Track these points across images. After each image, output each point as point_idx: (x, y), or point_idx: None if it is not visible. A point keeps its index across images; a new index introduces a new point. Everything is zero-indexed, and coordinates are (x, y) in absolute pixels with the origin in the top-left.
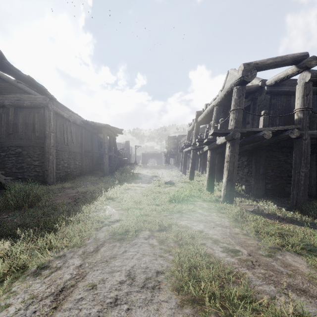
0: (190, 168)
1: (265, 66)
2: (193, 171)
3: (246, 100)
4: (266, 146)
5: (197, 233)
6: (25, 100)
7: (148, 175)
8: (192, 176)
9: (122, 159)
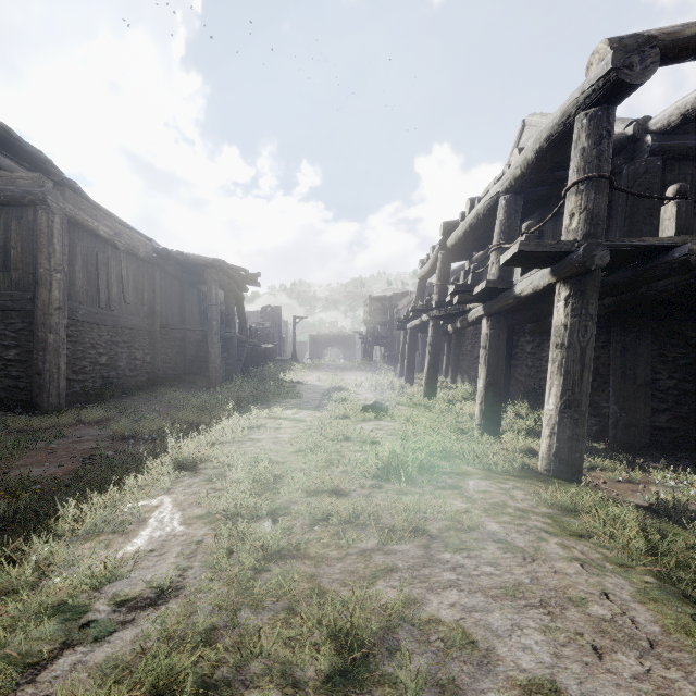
0: (427, 369)
1: (678, 44)
2: (434, 376)
3: None
4: (651, 304)
5: None
6: None
7: (321, 386)
8: (433, 388)
9: (260, 348)
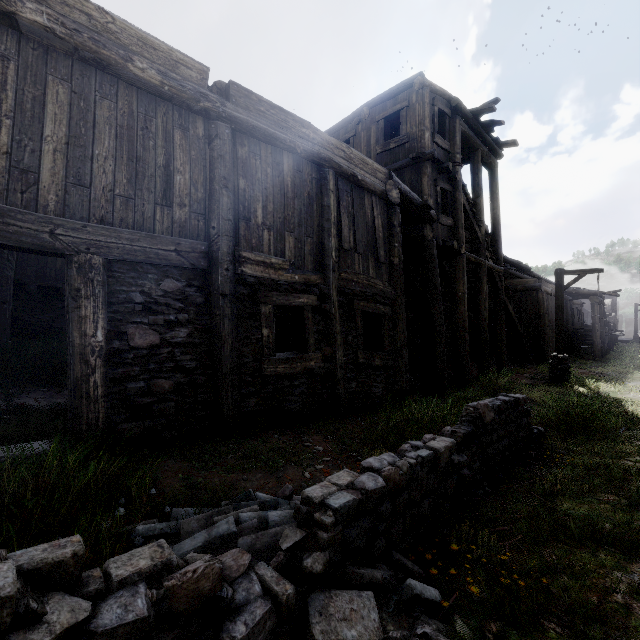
0: None
1: None
2: None
3: None
4: None
5: None
6: (516, 285)
7: None
8: None
9: (614, 335)
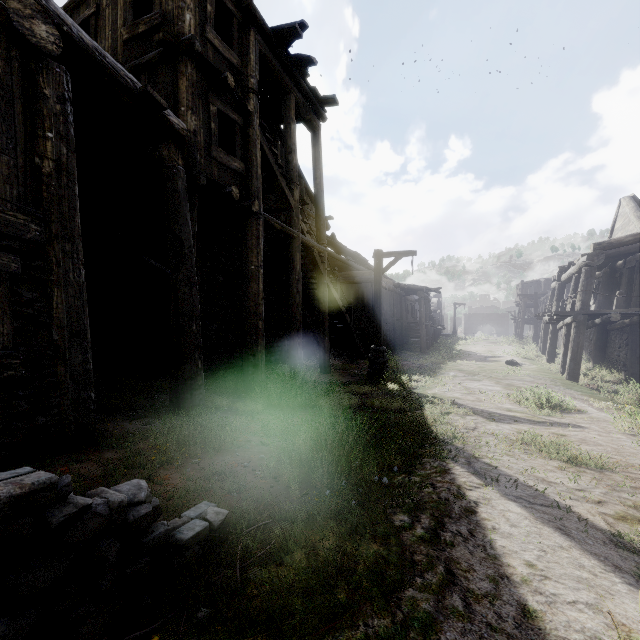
0: (548, 346)
1: (622, 244)
2: (553, 351)
3: (632, 258)
4: None
5: (520, 383)
6: (354, 276)
7: (482, 353)
8: (552, 357)
9: (438, 329)
